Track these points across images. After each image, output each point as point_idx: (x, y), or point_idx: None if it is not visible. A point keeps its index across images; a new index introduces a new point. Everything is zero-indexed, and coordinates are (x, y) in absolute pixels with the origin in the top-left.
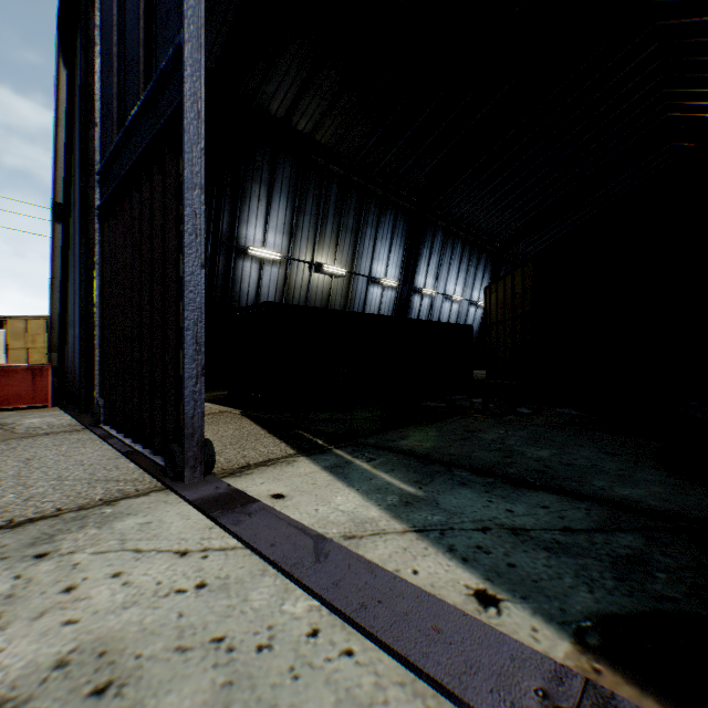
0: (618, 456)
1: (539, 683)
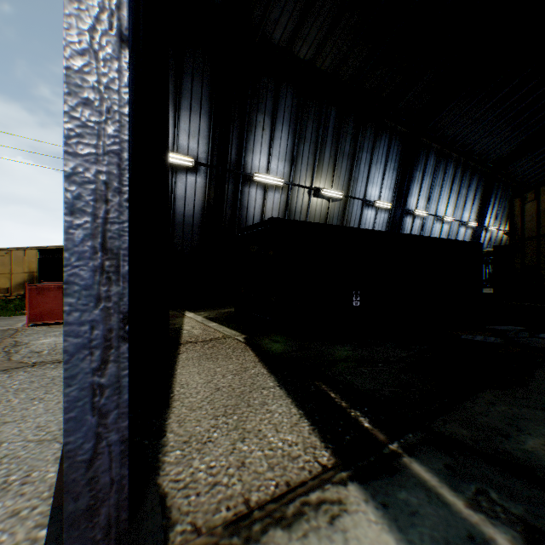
0: None
1: None
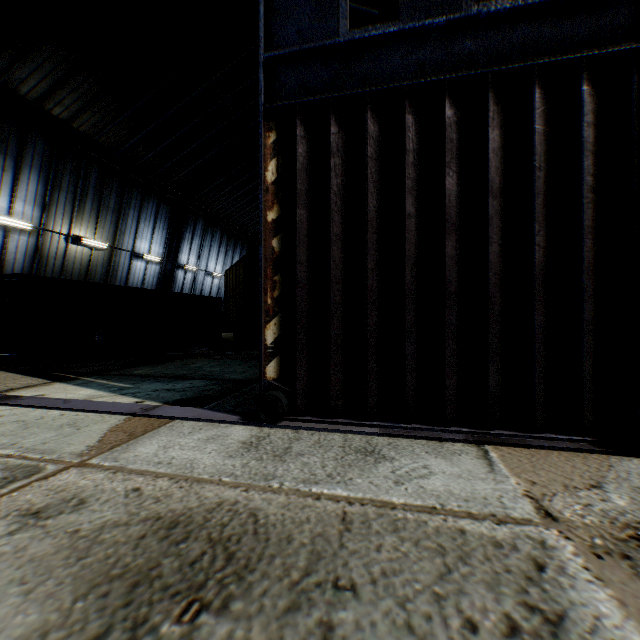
0: (252, 367)
1: (142, 407)
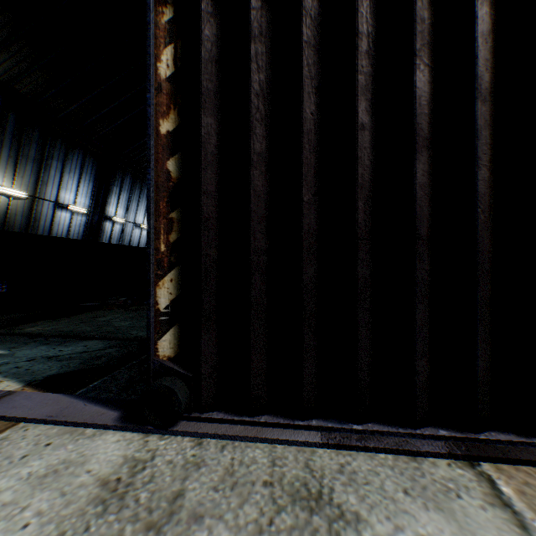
0: None
1: None
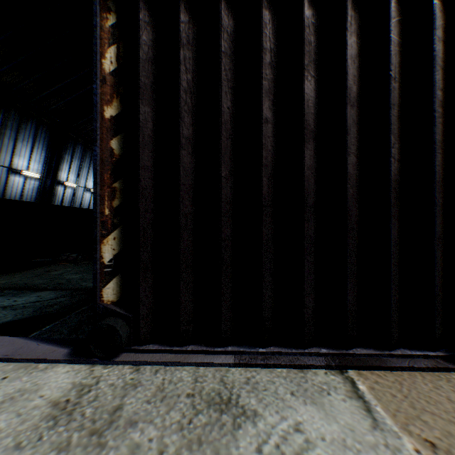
0: None
1: None
